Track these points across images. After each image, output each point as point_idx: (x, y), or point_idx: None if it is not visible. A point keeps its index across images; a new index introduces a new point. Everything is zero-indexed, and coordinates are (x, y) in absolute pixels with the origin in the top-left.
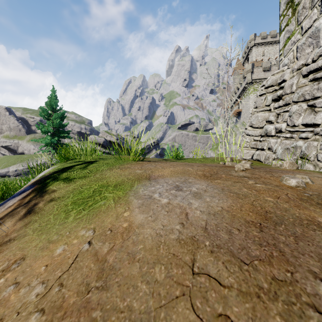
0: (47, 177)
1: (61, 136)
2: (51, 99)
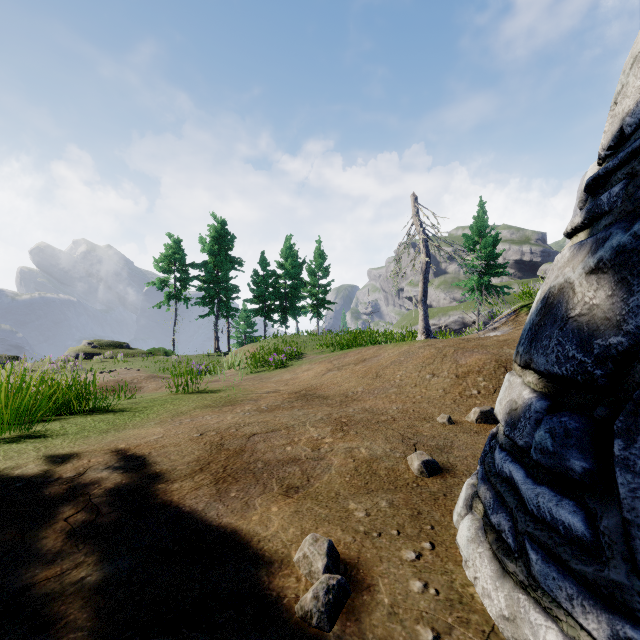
0: (522, 307)
1: (493, 273)
2: (477, 218)
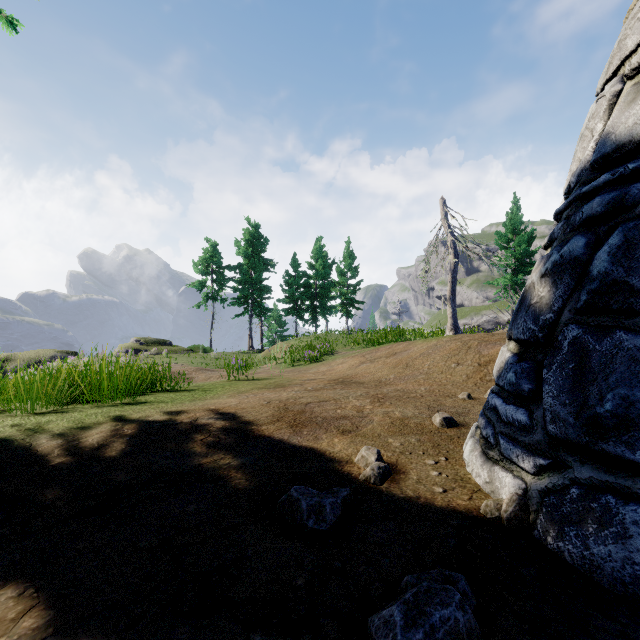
0: None
1: (528, 271)
2: (511, 215)
